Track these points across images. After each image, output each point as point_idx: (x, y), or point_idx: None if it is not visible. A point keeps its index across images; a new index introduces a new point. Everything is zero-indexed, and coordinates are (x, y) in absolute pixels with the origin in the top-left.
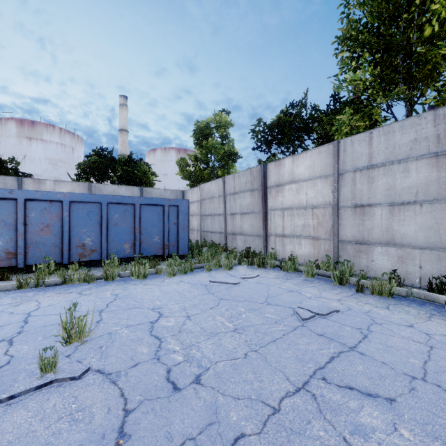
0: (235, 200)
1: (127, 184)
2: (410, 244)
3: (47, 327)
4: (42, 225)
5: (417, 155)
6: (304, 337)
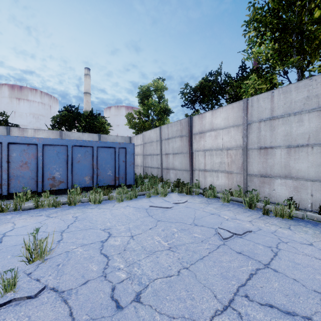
0: (169, 143)
1: (89, 132)
2: (304, 178)
3: (17, 246)
4: (21, 162)
5: (309, 108)
6: (226, 255)
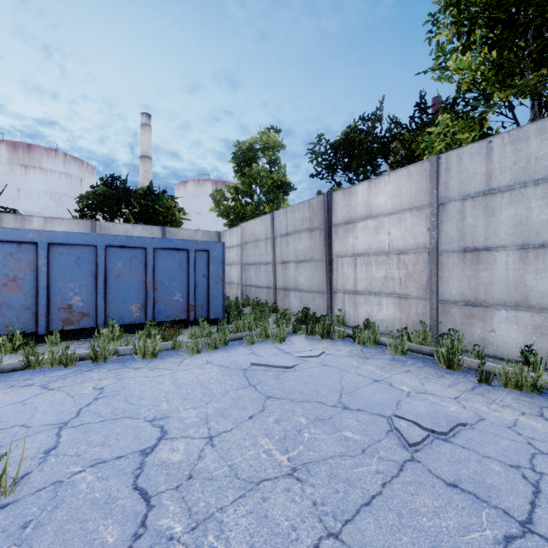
0: (288, 243)
1: (145, 223)
2: None
3: None
4: (5, 278)
5: None
6: (423, 493)
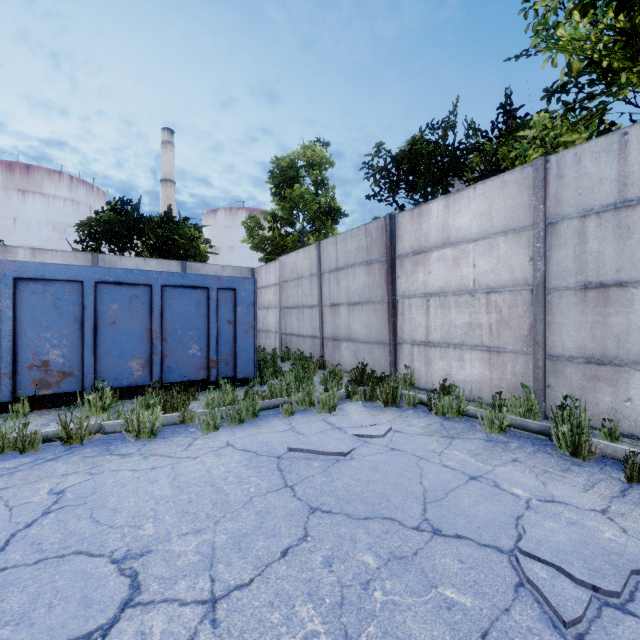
0: (339, 281)
1: (163, 257)
2: None
3: None
4: None
5: None
6: None
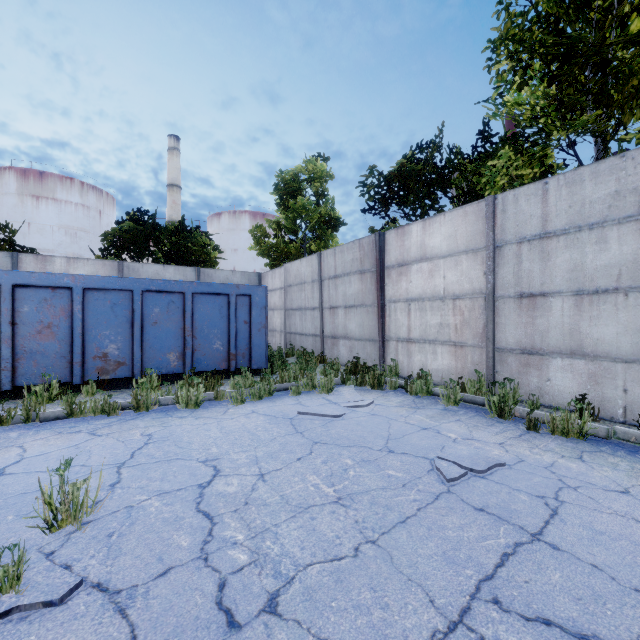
0: (337, 287)
1: (177, 263)
2: (609, 355)
3: (27, 495)
4: (40, 325)
5: (619, 216)
6: (453, 514)
